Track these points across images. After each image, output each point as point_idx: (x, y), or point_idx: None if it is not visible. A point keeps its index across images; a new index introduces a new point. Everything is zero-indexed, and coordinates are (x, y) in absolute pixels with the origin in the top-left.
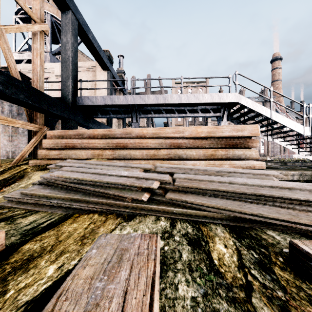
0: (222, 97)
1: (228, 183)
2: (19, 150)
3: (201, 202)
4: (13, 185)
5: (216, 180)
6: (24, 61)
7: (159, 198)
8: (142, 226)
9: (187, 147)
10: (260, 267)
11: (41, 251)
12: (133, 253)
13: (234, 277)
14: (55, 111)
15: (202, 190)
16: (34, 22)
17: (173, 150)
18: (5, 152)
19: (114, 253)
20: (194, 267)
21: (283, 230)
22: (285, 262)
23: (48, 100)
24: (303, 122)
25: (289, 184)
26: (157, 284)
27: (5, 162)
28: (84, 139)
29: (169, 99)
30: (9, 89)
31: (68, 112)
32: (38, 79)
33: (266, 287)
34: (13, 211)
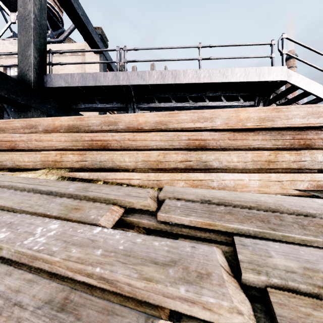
0: (262, 73)
1: None
2: None
3: None
4: None
5: None
6: None
7: None
8: None
9: (219, 148)
10: None
11: None
12: None
13: None
14: None
15: None
16: None
17: (194, 152)
18: None
19: None
20: None
21: None
22: None
23: None
24: None
25: None
26: None
27: None
28: (33, 133)
29: (182, 76)
30: None
31: (25, 95)
32: None
33: None
34: None
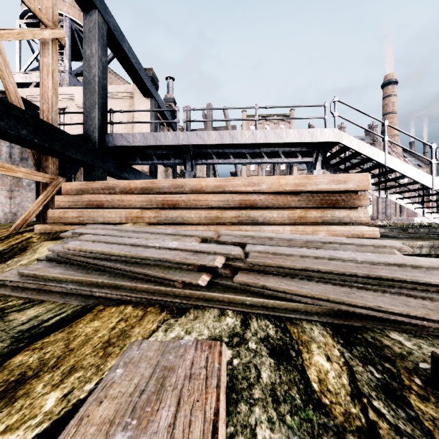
0: (315, 134)
1: (328, 259)
2: (23, 211)
3: (288, 287)
4: (10, 262)
5: (309, 254)
6: (32, 84)
7: (224, 282)
8: (198, 325)
9: (265, 207)
10: (386, 396)
11: (39, 368)
12: (182, 375)
13: (346, 414)
14: (74, 155)
15: (289, 270)
16: (44, 26)
17: (244, 210)
18: (3, 213)
19: (151, 375)
20: (280, 396)
21: (414, 332)
22: (425, 386)
23: (64, 138)
24: (432, 170)
25: (420, 260)
26: (221, 435)
27: (1, 227)
28: (115, 195)
29: (239, 137)
30: (4, 121)
31: (92, 156)
32: (49, 108)
33: (401, 433)
34: (6, 301)
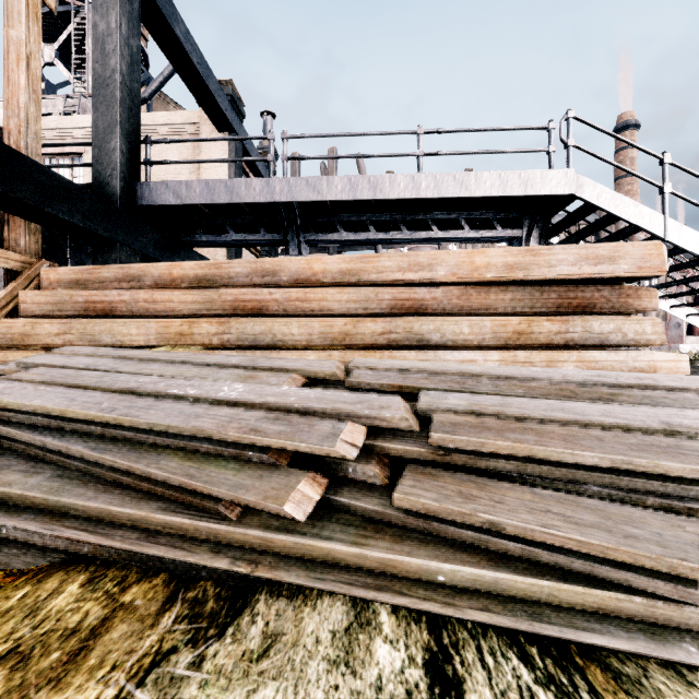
0: (531, 181)
1: (664, 434)
2: None
3: (580, 536)
4: None
5: (602, 418)
6: None
7: (363, 504)
8: (270, 692)
9: (443, 313)
10: None
11: None
12: None
13: None
14: (65, 215)
15: (559, 467)
16: None
17: (401, 320)
18: None
19: None
20: None
21: None
22: None
23: (42, 178)
24: None
25: None
26: None
27: None
28: (140, 290)
29: (387, 187)
30: None
31: (108, 222)
32: (21, 126)
33: None
34: None
